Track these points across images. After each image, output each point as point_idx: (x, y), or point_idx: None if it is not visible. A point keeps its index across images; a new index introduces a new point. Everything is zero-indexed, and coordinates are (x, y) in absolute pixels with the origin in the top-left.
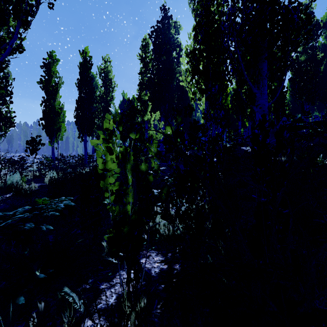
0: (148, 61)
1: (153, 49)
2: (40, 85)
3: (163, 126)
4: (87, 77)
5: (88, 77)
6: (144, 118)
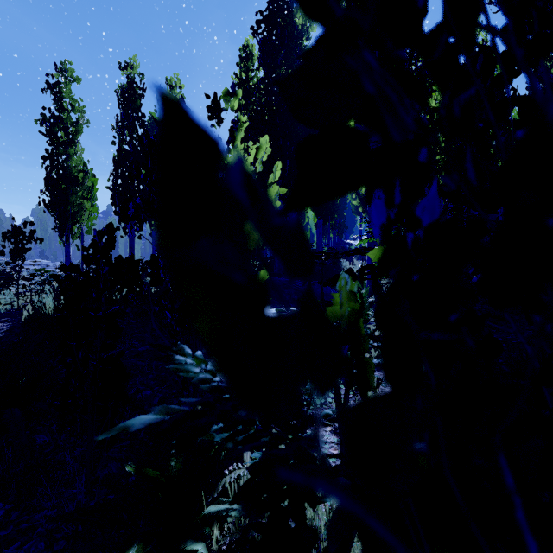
0: (253, 87)
1: (260, 55)
2: (41, 125)
3: (279, 206)
4: (134, 112)
5: (135, 113)
6: (227, 159)
